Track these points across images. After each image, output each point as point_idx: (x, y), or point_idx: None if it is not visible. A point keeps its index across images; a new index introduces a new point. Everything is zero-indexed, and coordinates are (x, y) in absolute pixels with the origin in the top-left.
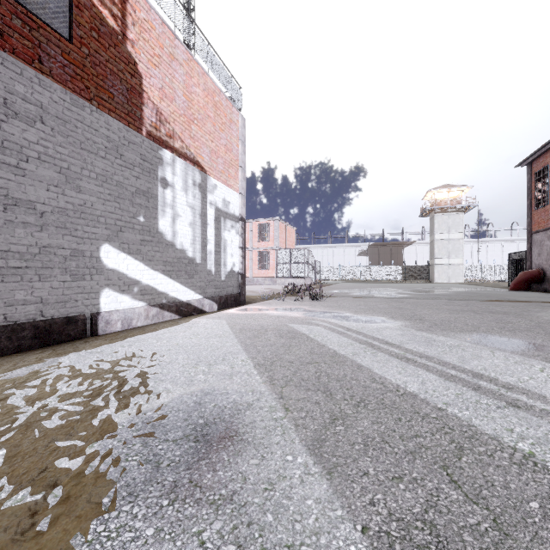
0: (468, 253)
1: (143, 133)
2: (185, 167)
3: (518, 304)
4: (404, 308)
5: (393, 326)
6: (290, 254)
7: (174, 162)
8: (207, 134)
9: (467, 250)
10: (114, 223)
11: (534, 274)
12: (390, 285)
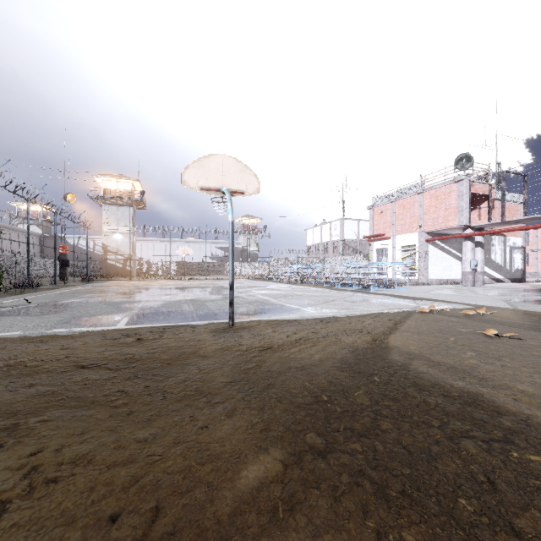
0: None
1: (487, 235)
2: (498, 238)
3: None
4: None
5: None
6: None
7: (495, 238)
8: None
9: None
10: None
11: None
12: None
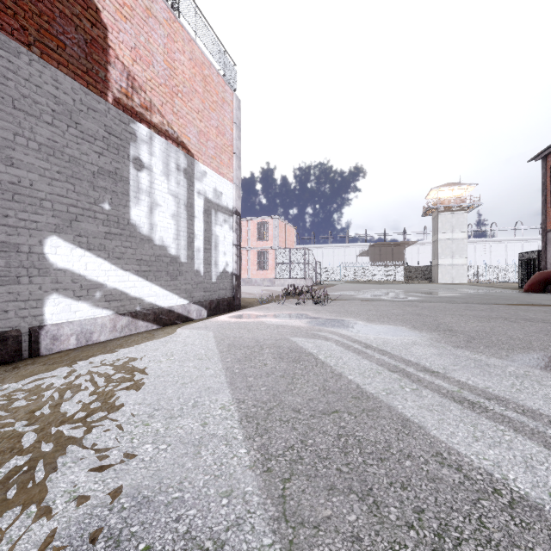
0: (471, 253)
1: (108, 99)
2: (166, 147)
3: (548, 309)
4: (422, 314)
5: (421, 341)
6: (290, 254)
7: (151, 140)
8: (194, 112)
9: (470, 250)
10: (66, 210)
11: (550, 275)
12: (394, 286)
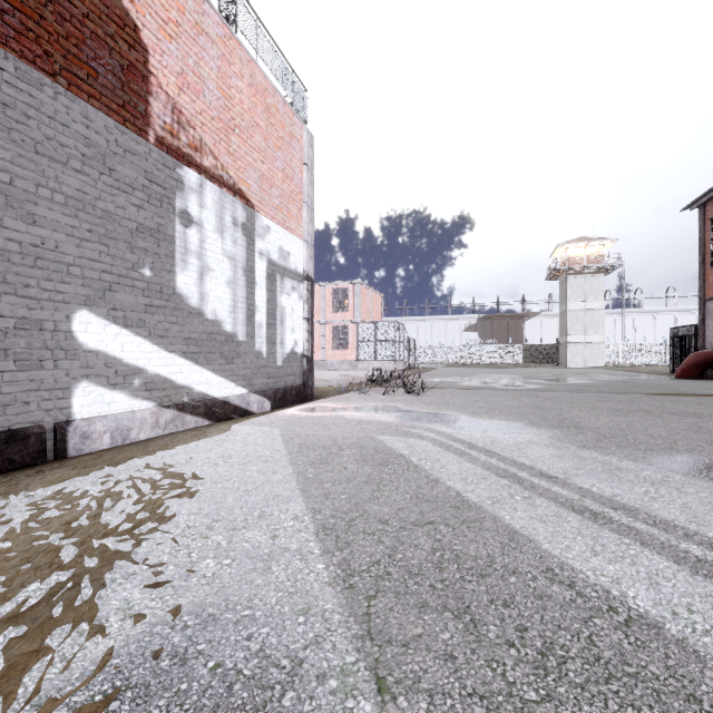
0: (610, 327)
1: (149, 139)
2: (220, 196)
3: (704, 400)
4: (543, 406)
5: (539, 440)
6: (376, 329)
7: (201, 188)
8: (255, 151)
9: (608, 324)
10: (99, 278)
11: (709, 356)
12: (510, 371)
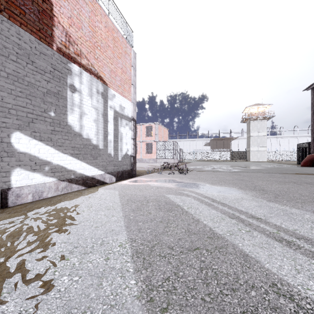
0: (269, 144)
1: (53, 48)
2: (90, 79)
3: None
4: (244, 179)
5: (246, 197)
6: (165, 144)
7: (81, 74)
8: (108, 58)
9: (268, 142)
10: (26, 116)
11: None
12: (225, 163)
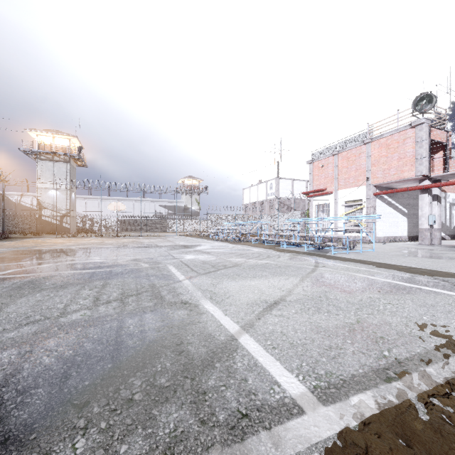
0: None
1: None
2: None
3: None
4: None
5: None
6: None
7: None
8: None
9: None
10: None
11: None
12: None
